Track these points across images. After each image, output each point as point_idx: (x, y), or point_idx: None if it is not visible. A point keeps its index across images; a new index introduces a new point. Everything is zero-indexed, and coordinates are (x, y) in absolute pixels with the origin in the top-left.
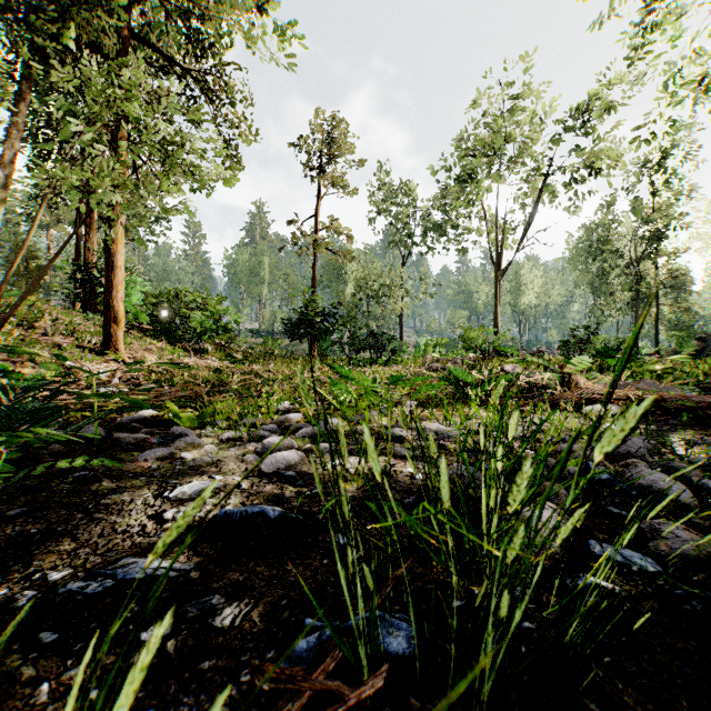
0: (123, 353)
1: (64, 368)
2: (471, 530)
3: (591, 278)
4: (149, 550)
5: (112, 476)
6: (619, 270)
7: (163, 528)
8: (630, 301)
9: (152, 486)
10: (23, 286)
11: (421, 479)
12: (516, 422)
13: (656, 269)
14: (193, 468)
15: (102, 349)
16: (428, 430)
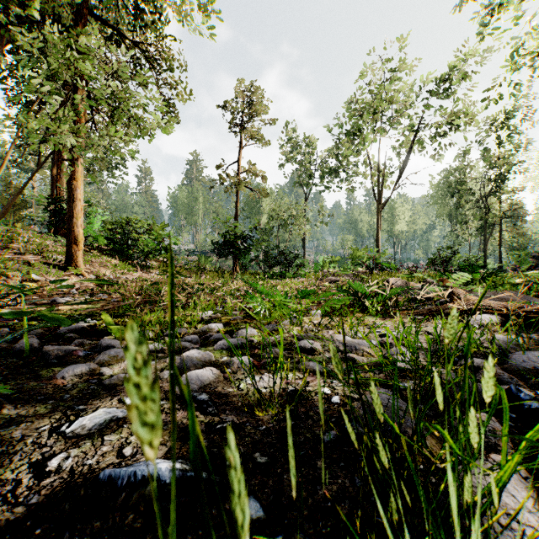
0: (82, 269)
1: (32, 281)
2: (435, 530)
3: (449, 210)
4: (4, 533)
5: (19, 399)
6: (470, 204)
7: (40, 486)
8: (479, 228)
9: (56, 413)
10: (11, 216)
11: (338, 403)
12: (492, 375)
13: (499, 203)
14: (108, 387)
15: (65, 265)
16: (336, 342)
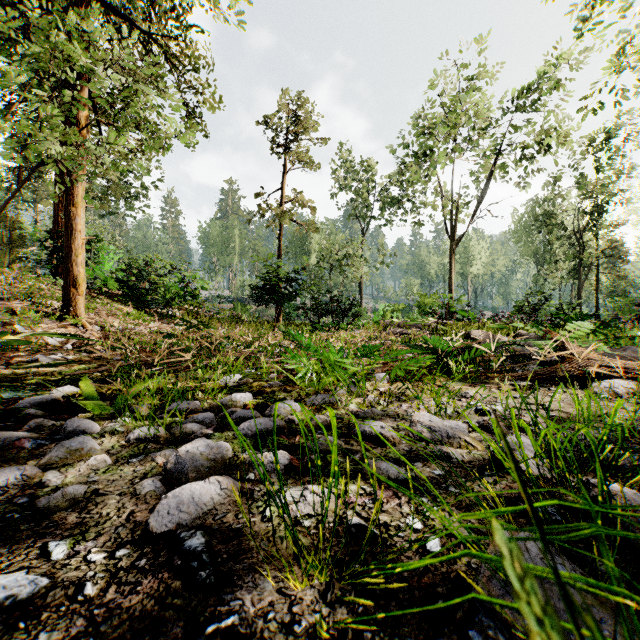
0: (83, 318)
1: (16, 333)
2: None
3: (534, 249)
4: None
5: None
6: (560, 242)
7: None
8: (572, 270)
9: None
10: (7, 254)
11: (439, 554)
12: None
13: (596, 240)
14: (41, 513)
15: (62, 314)
16: (417, 424)
